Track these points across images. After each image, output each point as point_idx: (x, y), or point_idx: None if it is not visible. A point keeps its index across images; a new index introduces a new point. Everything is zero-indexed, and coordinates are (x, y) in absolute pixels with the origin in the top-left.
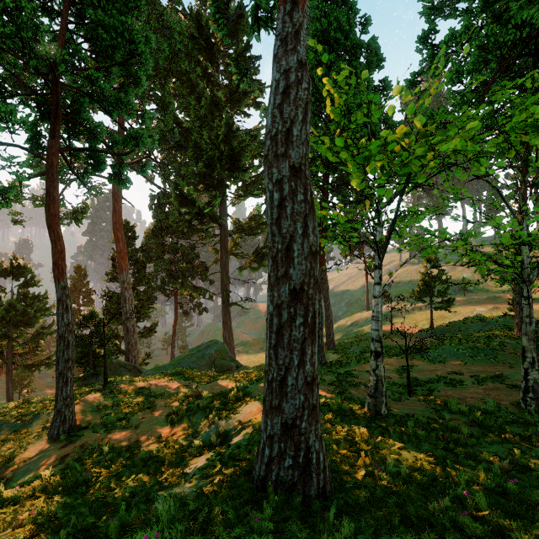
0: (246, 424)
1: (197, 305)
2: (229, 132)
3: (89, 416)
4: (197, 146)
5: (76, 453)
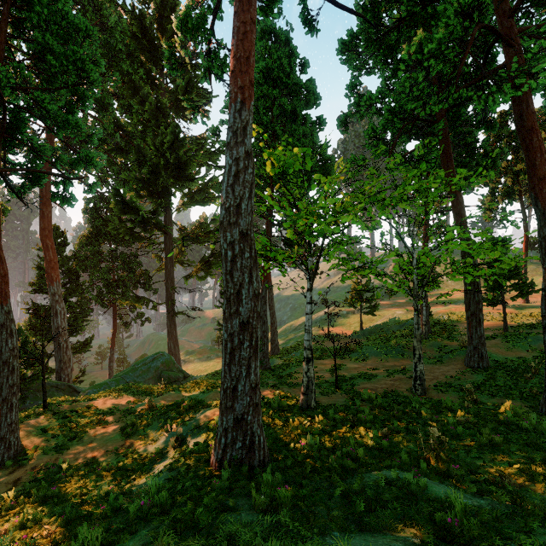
0: (201, 427)
1: (139, 315)
2: (175, 141)
3: (34, 440)
4: (140, 152)
5: (29, 475)
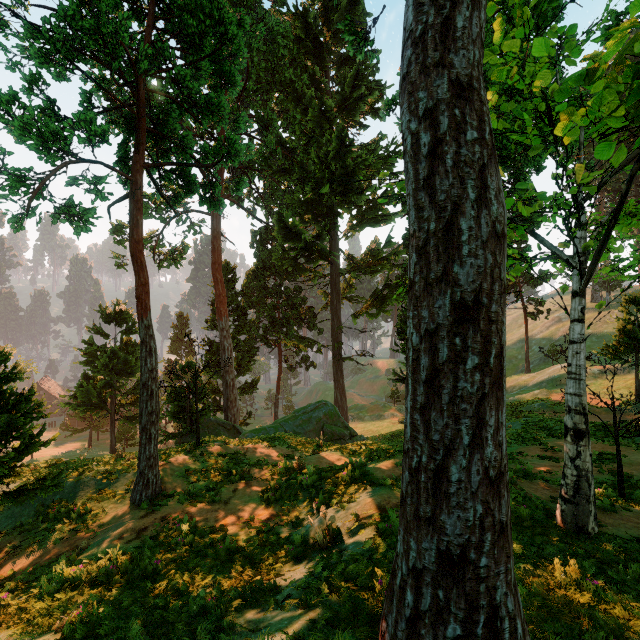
0: (365, 520)
1: (304, 358)
2: (341, 147)
3: (176, 481)
4: (303, 169)
5: (155, 527)
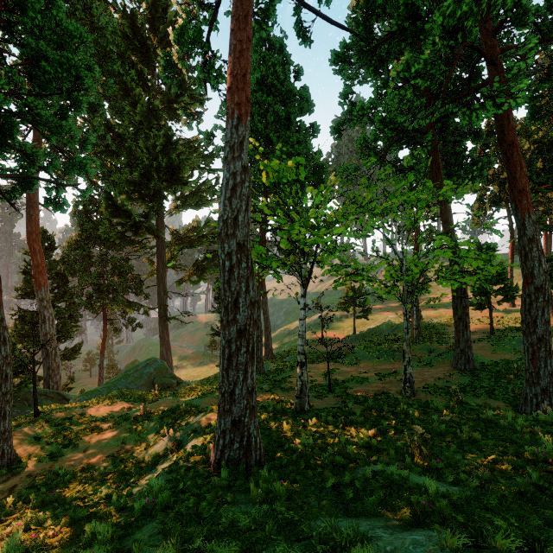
0: (197, 431)
1: (130, 321)
2: (168, 143)
3: (27, 448)
4: (132, 154)
5: (24, 483)
